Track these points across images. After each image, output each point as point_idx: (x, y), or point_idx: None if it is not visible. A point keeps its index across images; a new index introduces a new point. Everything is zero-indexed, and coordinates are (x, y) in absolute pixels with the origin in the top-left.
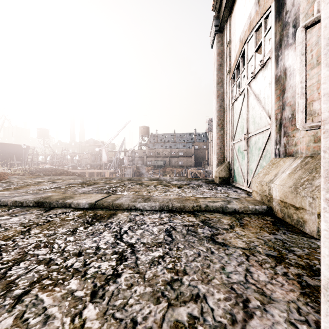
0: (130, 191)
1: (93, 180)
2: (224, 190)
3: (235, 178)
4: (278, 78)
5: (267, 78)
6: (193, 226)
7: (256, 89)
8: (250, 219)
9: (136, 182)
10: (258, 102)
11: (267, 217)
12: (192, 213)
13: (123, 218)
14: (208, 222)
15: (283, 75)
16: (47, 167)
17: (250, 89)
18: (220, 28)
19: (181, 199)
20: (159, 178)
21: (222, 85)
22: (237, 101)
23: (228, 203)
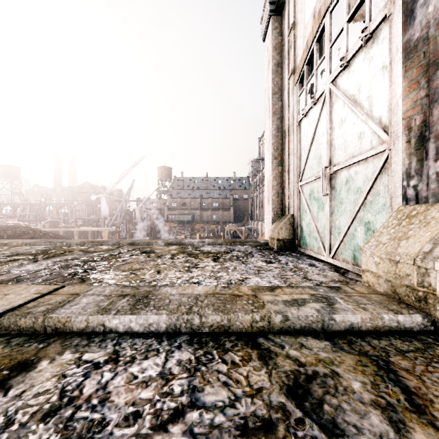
0: (122, 270)
1: (68, 245)
2: (294, 264)
3: (304, 240)
4: (414, 45)
5: (376, 59)
6: (271, 435)
7: (349, 87)
8: (410, 363)
9: (142, 249)
10: (355, 107)
11: (438, 349)
12: (251, 341)
13: (40, 391)
14: (310, 392)
15: (434, 30)
16: (10, 223)
17: (337, 89)
18: (278, 6)
19: (221, 295)
20: (182, 241)
21: (280, 96)
22: (308, 116)
23: (331, 306)
